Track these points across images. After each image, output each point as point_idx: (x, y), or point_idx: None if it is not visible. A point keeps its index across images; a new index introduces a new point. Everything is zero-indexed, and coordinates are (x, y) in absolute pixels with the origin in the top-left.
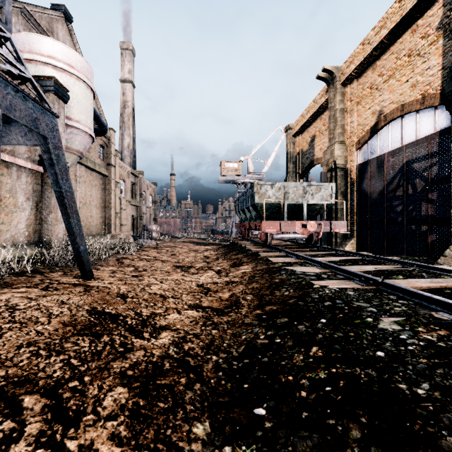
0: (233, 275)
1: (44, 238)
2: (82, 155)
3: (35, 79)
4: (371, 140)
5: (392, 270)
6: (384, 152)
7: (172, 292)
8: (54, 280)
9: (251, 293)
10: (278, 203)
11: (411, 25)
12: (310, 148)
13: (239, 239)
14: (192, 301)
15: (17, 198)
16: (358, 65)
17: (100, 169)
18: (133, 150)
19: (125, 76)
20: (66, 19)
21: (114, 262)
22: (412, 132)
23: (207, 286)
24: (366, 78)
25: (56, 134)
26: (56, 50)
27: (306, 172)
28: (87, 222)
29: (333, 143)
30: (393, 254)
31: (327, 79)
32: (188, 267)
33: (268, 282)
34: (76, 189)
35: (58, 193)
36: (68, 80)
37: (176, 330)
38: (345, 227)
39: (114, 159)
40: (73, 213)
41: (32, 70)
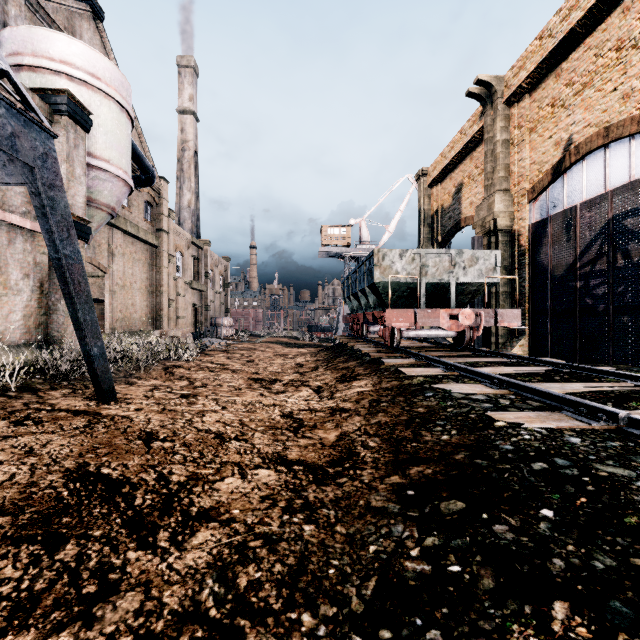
0: (342, 396)
1: (53, 335)
2: (114, 212)
3: (39, 94)
4: (554, 186)
5: (620, 391)
6: (575, 204)
7: (238, 427)
8: (49, 403)
9: (377, 434)
10: (411, 282)
11: (621, 1)
12: (454, 203)
13: (348, 339)
14: (270, 448)
15: (8, 274)
16: (532, 71)
17: (146, 236)
18: (195, 210)
19: (184, 105)
20: (95, 15)
21: (159, 372)
22: (624, 169)
23: (298, 416)
24: (545, 91)
25: (52, 164)
26: (74, 52)
27: (449, 239)
28: (127, 313)
29: (492, 192)
30: (590, 362)
31: (482, 96)
32: (271, 380)
33: (404, 412)
34: (110, 265)
35: (58, 263)
36: (92, 97)
37: (229, 522)
38: (518, 318)
39: (167, 222)
40: (81, 294)
41: (36, 82)
